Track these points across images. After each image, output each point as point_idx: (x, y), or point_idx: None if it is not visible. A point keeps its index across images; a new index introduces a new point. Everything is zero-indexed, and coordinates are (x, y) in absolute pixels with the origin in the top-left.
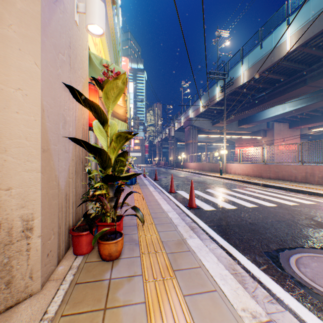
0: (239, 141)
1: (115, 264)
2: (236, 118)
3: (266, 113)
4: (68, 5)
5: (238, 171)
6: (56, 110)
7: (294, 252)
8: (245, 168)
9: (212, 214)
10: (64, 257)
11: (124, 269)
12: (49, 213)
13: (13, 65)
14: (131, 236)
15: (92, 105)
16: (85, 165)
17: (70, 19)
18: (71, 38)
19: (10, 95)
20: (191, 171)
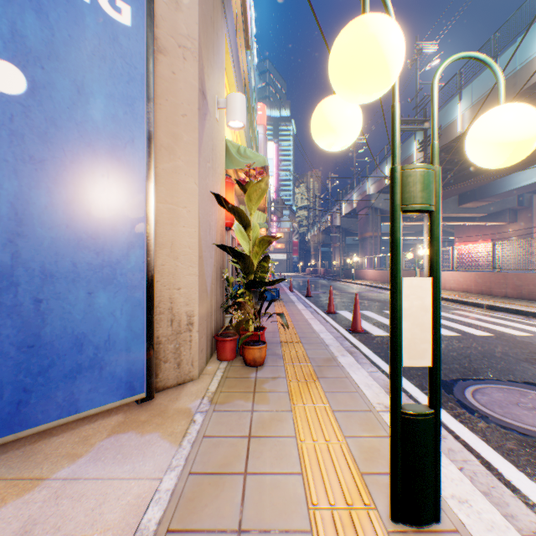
0: (463, 230)
1: (259, 369)
2: (452, 192)
3: (513, 180)
4: (212, 109)
5: (450, 284)
6: (205, 218)
7: (479, 382)
8: (461, 280)
9: (383, 340)
10: (210, 361)
11: (268, 373)
12: (202, 314)
13: (182, 189)
14: (274, 351)
15: (235, 210)
16: (222, 272)
17: (213, 121)
18: (213, 140)
19: (180, 213)
20: (368, 284)
